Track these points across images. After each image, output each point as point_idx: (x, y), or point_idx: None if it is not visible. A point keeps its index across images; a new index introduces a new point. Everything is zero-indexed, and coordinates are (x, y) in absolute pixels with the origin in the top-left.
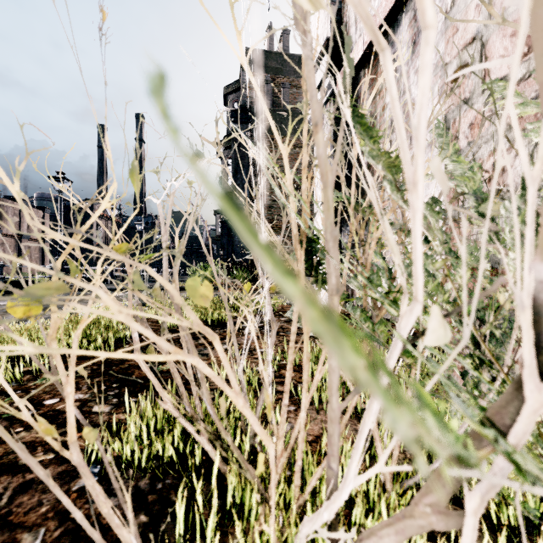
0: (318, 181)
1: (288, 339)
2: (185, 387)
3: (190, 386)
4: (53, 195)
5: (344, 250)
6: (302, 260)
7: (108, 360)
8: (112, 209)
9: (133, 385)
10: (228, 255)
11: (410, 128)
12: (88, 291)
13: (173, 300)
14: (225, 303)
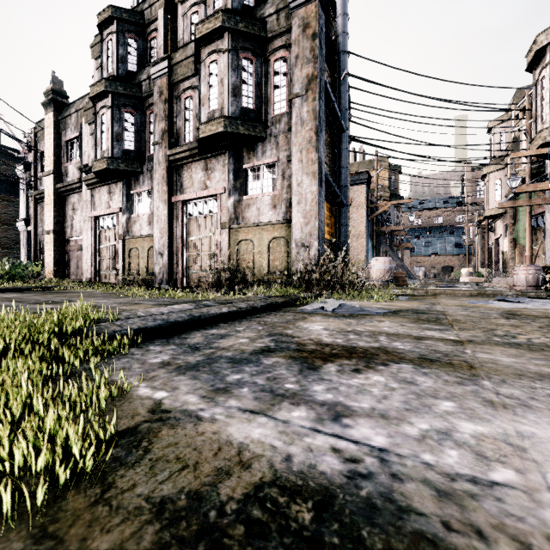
0: (22, 248)
1: None
2: None
3: None
4: None
5: None
6: None
7: None
8: None
9: None
10: None
11: None
12: None
13: None
14: None
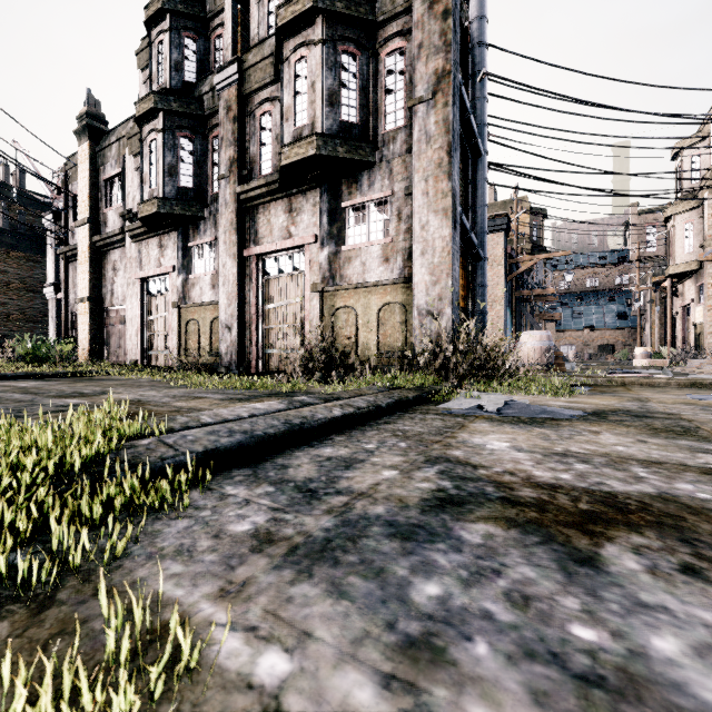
0: (51, 321)
1: None
2: None
3: None
4: None
5: None
6: None
7: None
8: None
9: None
10: None
11: None
12: None
13: None
14: None
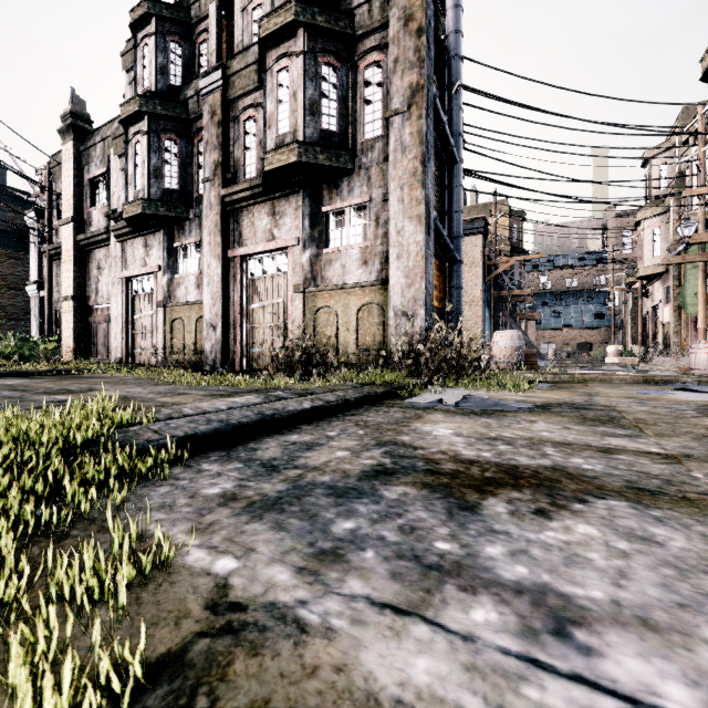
0: (34, 319)
1: None
2: None
3: None
4: None
5: None
6: None
7: None
8: None
9: None
10: None
11: None
12: None
13: None
14: None
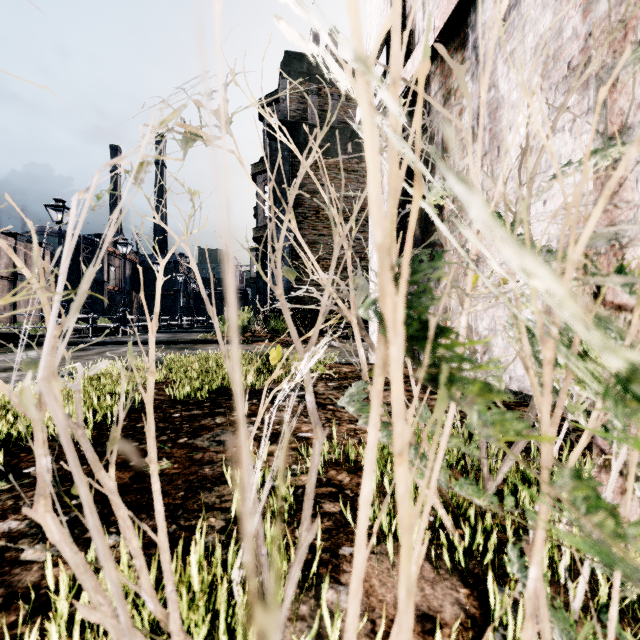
0: None
1: (339, 416)
2: (182, 505)
3: (190, 503)
4: (55, 229)
5: (476, 294)
6: (398, 321)
7: (80, 452)
8: (124, 245)
9: (103, 502)
10: (265, 301)
11: (497, 135)
12: (93, 345)
13: (57, 422)
14: (233, 386)
